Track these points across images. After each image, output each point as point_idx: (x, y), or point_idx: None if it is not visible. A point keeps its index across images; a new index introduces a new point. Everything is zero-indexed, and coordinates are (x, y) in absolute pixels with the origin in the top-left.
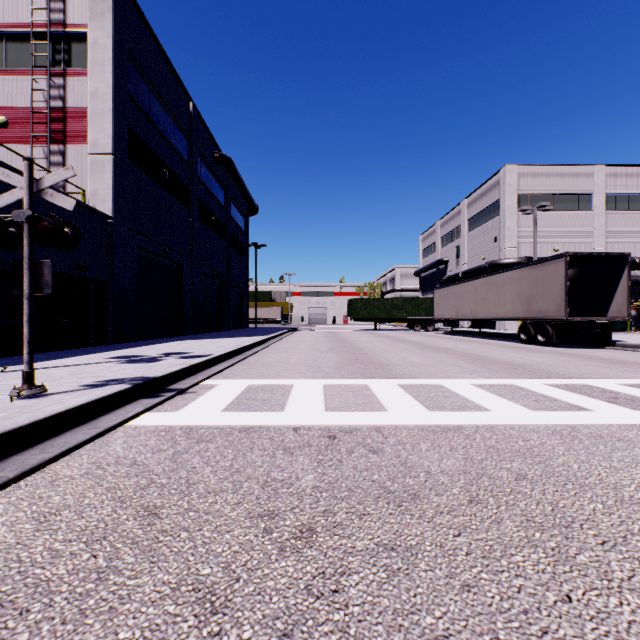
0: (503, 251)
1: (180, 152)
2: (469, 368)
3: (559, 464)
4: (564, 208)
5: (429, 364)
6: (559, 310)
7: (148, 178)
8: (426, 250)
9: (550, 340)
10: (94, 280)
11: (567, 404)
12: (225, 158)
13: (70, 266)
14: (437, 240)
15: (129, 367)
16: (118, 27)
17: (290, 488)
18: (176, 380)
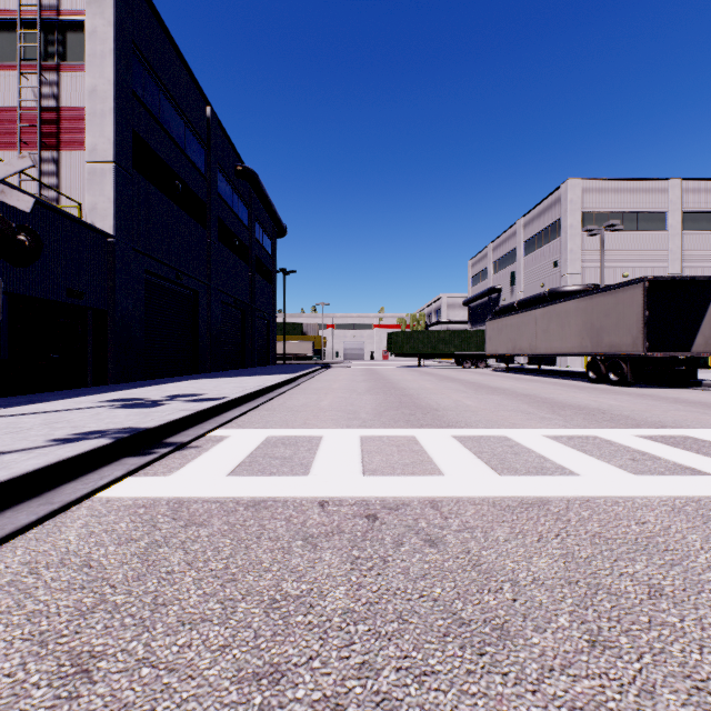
0: (565, 277)
1: (196, 163)
2: (536, 414)
3: (704, 567)
4: (634, 228)
5: (487, 409)
6: (636, 344)
7: (158, 191)
8: (476, 277)
9: (625, 379)
10: (91, 309)
11: (675, 465)
12: (248, 171)
13: (62, 292)
14: (489, 265)
15: (121, 414)
16: (121, 14)
17: (308, 614)
18: (177, 430)
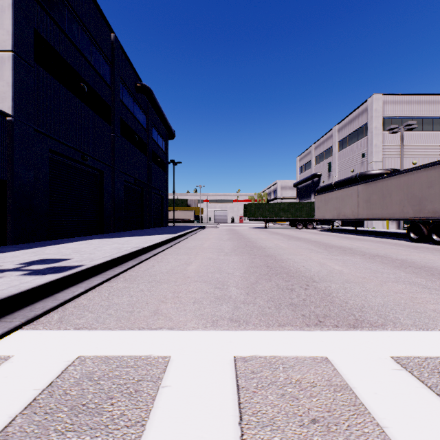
0: (371, 164)
1: (101, 74)
2: (438, 289)
3: None
4: (421, 129)
5: (367, 278)
6: None
7: (63, 88)
8: (302, 167)
9: None
10: None
11: None
12: (145, 87)
13: None
14: (312, 159)
15: None
16: None
17: None
18: None
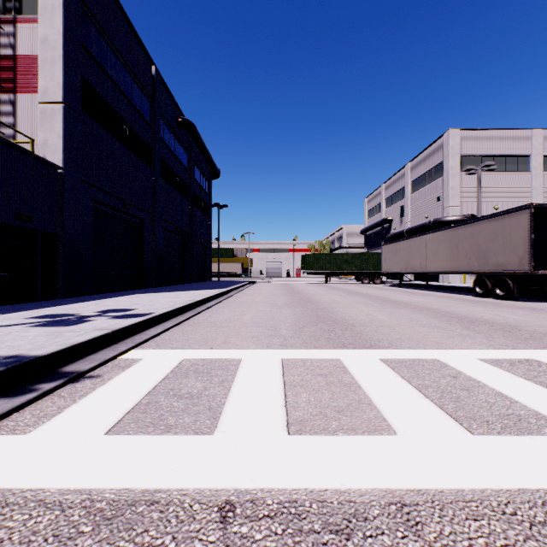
0: (446, 209)
1: (142, 112)
2: (452, 330)
3: None
4: (504, 169)
5: (401, 324)
6: (522, 263)
7: (106, 133)
8: (371, 211)
9: (511, 294)
10: (41, 232)
11: None
12: (188, 122)
13: (9, 216)
14: (382, 201)
15: (32, 334)
16: None
17: None
18: (85, 353)
